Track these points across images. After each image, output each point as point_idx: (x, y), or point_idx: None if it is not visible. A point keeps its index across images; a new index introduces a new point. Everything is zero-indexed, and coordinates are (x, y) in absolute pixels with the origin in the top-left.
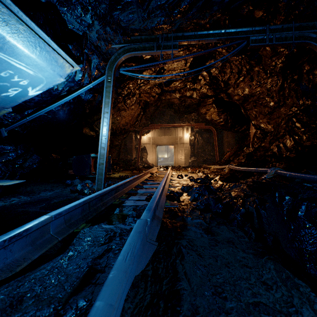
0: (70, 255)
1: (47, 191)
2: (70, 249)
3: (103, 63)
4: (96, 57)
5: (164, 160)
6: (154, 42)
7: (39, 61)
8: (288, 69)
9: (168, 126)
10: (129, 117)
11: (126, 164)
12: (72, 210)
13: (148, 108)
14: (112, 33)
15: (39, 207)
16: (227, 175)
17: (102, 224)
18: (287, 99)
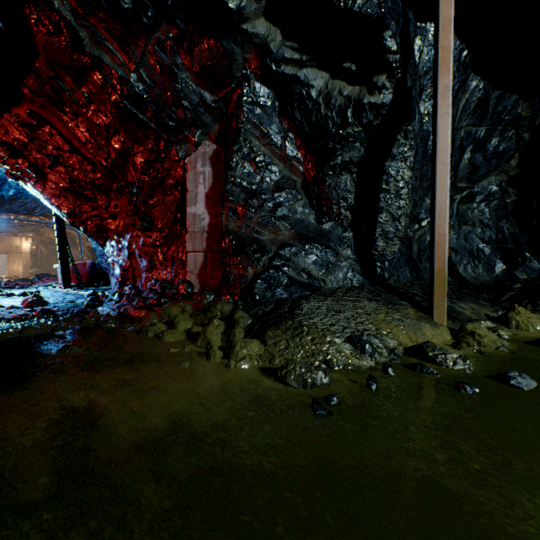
0: None
1: None
2: None
3: None
4: None
5: None
6: None
7: None
8: None
9: None
10: None
11: None
12: None
13: None
14: None
15: None
16: None
17: None
18: (84, 240)
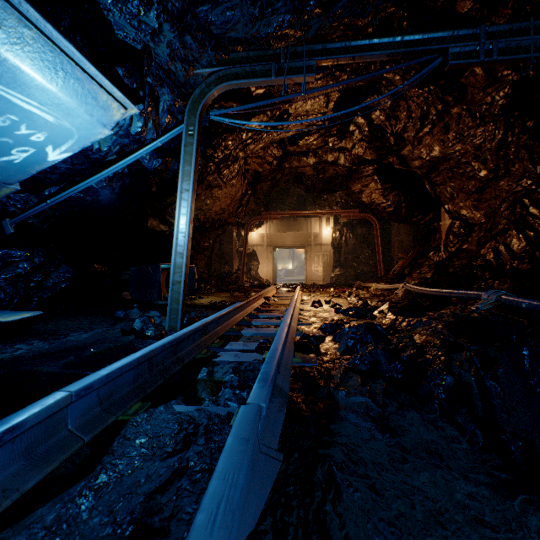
0: (100, 484)
1: (81, 332)
2: (103, 468)
3: (181, 103)
4: (168, 91)
5: (287, 273)
6: (271, 62)
7: (63, 98)
8: (516, 109)
9: (294, 215)
10: (226, 199)
11: (222, 280)
12: (114, 378)
13: (261, 184)
14: (196, 47)
15: (63, 363)
16: (403, 301)
17: (173, 403)
18: (513, 164)
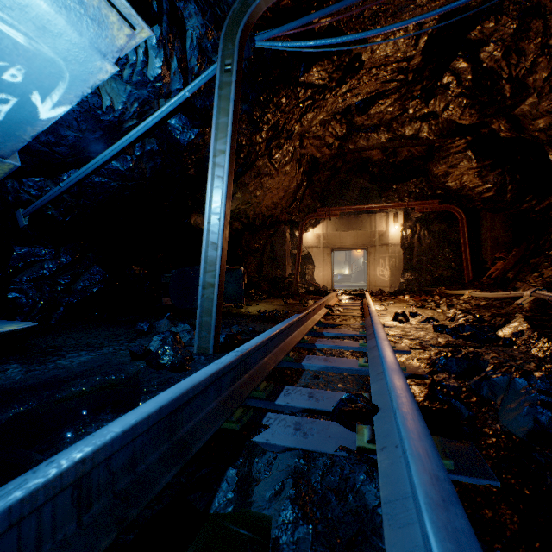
0: None
1: (84, 351)
2: None
3: (215, 32)
4: (196, 8)
5: (344, 278)
6: None
7: None
8: None
9: (356, 210)
10: (278, 190)
11: (274, 285)
12: None
13: (318, 174)
14: None
15: (8, 417)
16: (550, 318)
17: None
18: None
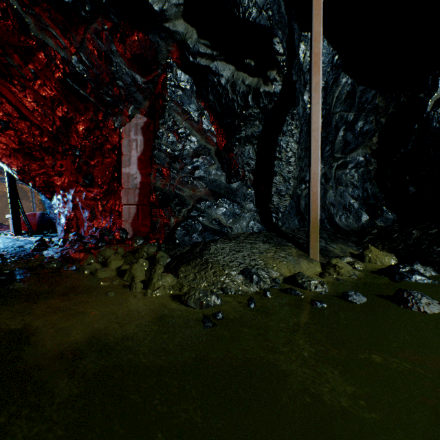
0: None
1: None
2: None
3: None
4: None
5: None
6: None
7: None
8: None
9: None
10: None
11: None
12: None
13: None
14: None
15: None
16: None
17: None
18: (36, 194)
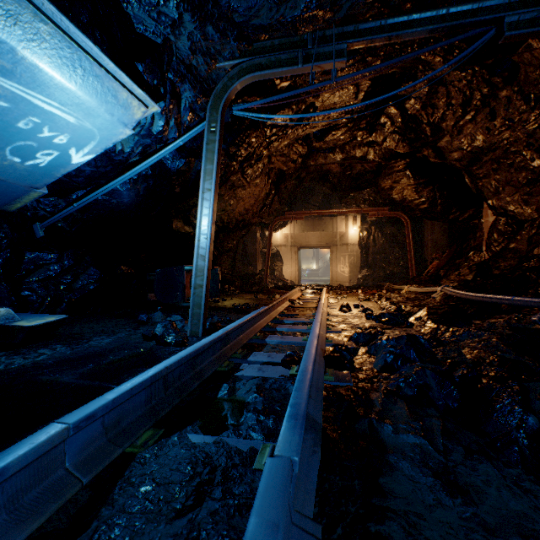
0: None
1: (104, 336)
2: (96, 531)
3: (203, 99)
4: (190, 87)
5: (312, 273)
6: (297, 49)
7: (83, 97)
8: None
9: (319, 214)
10: (250, 199)
11: (246, 281)
12: (122, 402)
13: (285, 183)
14: (218, 37)
15: (81, 372)
16: (443, 307)
17: (188, 431)
18: None
